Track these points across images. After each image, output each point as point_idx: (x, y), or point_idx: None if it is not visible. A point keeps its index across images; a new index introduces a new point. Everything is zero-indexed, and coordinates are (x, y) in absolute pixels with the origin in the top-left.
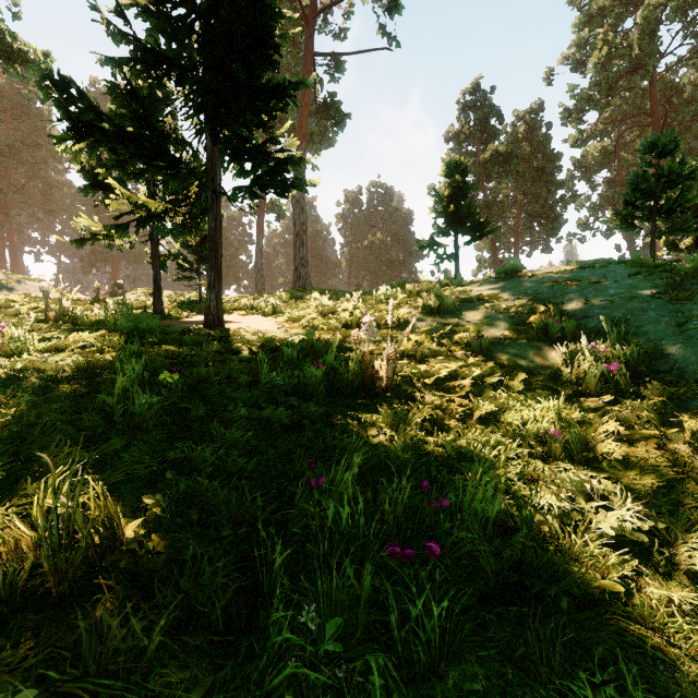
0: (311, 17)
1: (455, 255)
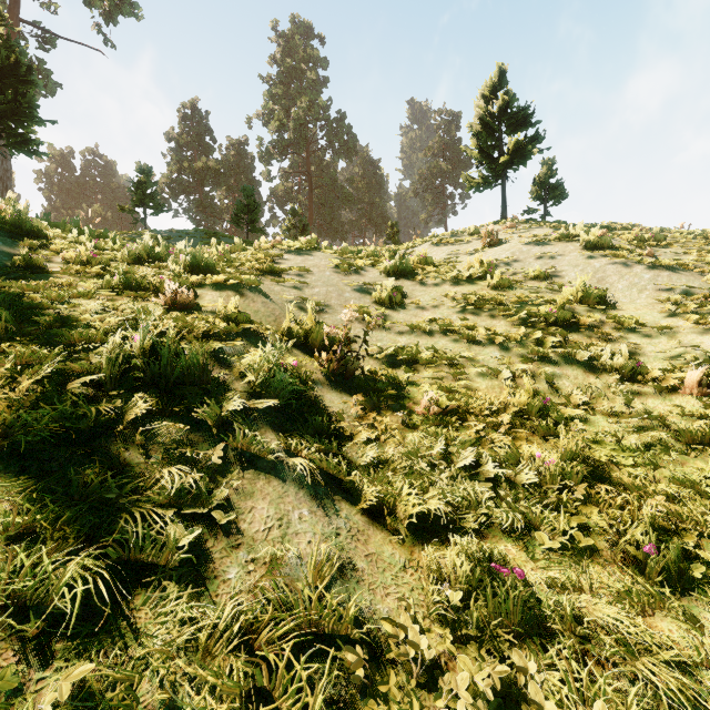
0: None
1: (144, 219)
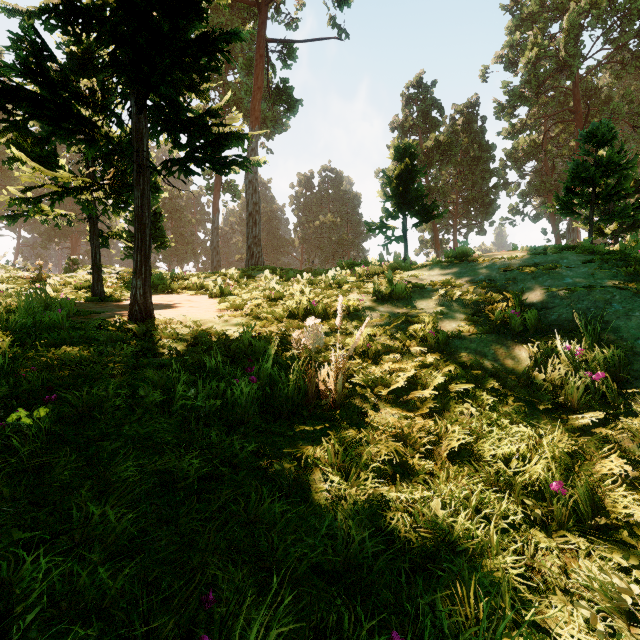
0: (264, 4)
1: (403, 238)
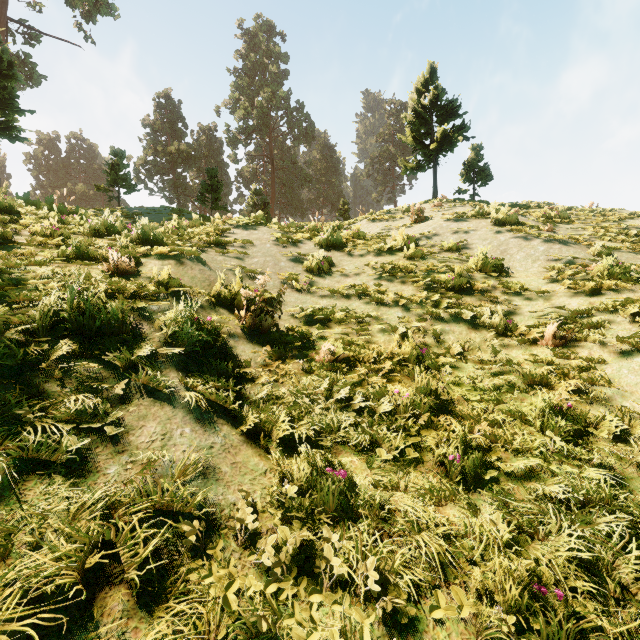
0: None
1: (118, 198)
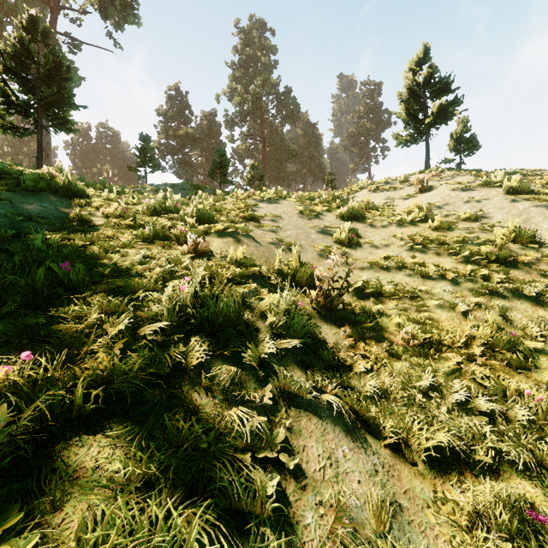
0: (55, 8)
1: (145, 176)
